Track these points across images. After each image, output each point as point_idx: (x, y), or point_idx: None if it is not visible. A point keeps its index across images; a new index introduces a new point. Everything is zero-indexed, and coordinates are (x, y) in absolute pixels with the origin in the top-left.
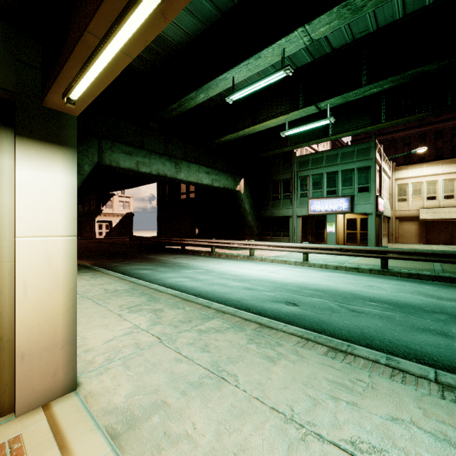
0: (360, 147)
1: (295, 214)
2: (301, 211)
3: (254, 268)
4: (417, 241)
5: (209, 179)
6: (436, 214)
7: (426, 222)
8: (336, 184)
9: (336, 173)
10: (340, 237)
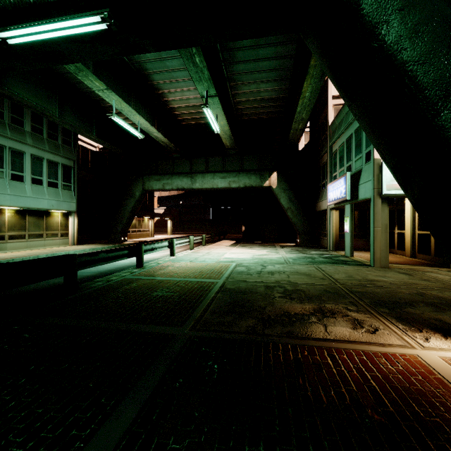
0: None
1: (328, 207)
2: None
3: None
4: None
5: (225, 182)
6: None
7: None
8: (351, 154)
9: (351, 137)
10: (407, 242)
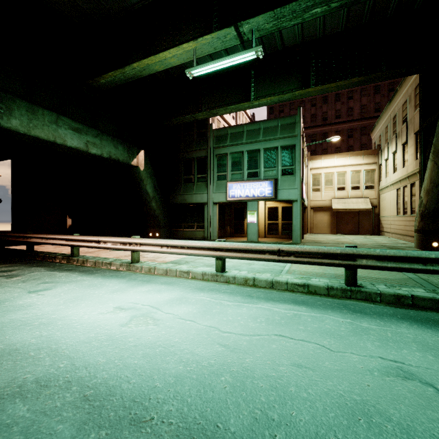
0: (285, 122)
1: (211, 201)
2: (218, 197)
3: (109, 304)
4: (329, 231)
5: (79, 140)
6: (346, 204)
7: (336, 212)
8: (258, 164)
9: (258, 152)
10: (261, 228)
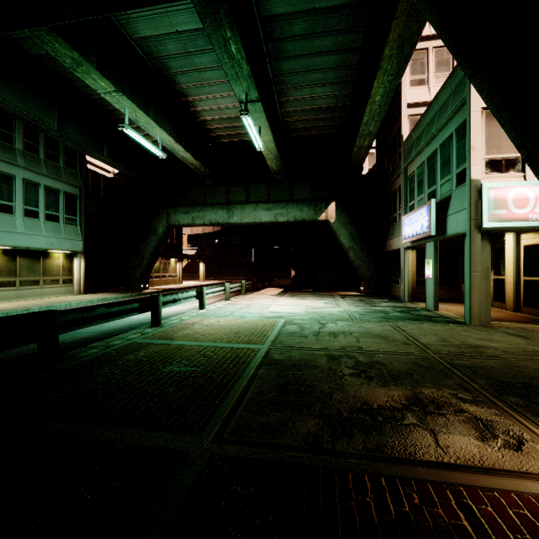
0: (458, 79)
1: (402, 246)
2: None
3: None
4: None
5: (270, 215)
6: None
7: None
8: (435, 176)
9: (435, 154)
10: (508, 291)
